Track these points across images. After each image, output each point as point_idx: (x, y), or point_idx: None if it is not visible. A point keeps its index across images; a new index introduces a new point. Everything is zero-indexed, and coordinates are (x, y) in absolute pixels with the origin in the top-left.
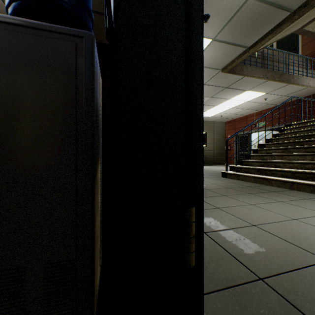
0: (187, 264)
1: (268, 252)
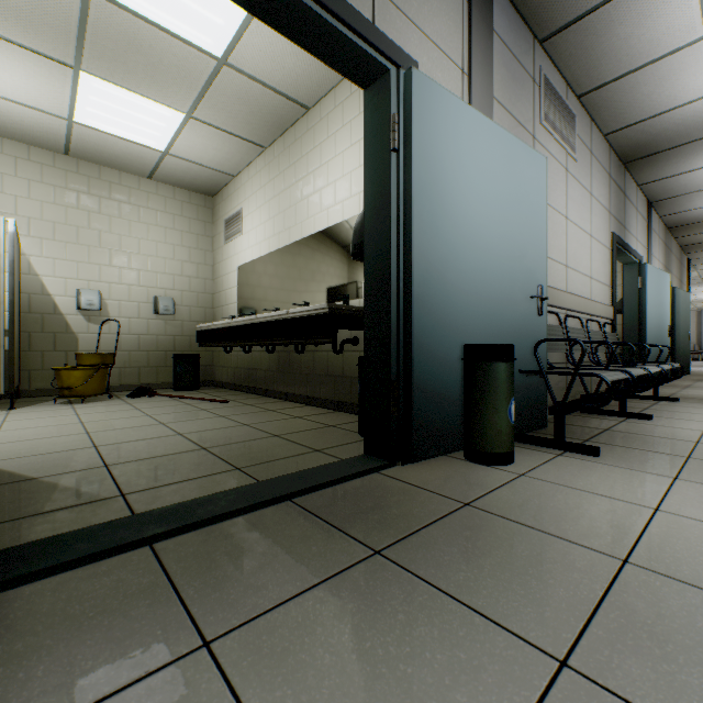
0: None
1: None
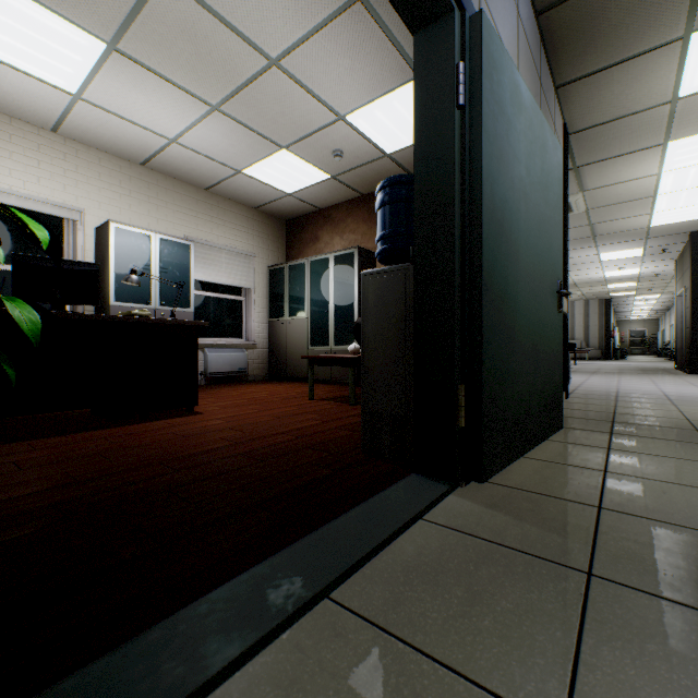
0: (456, 424)
1: (682, 510)
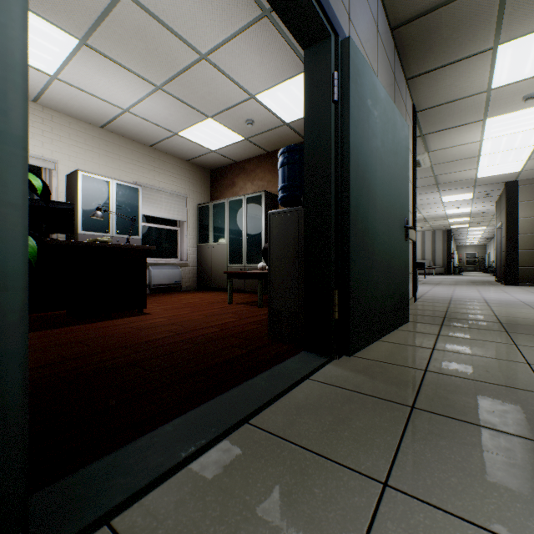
0: (332, 317)
1: (478, 371)
